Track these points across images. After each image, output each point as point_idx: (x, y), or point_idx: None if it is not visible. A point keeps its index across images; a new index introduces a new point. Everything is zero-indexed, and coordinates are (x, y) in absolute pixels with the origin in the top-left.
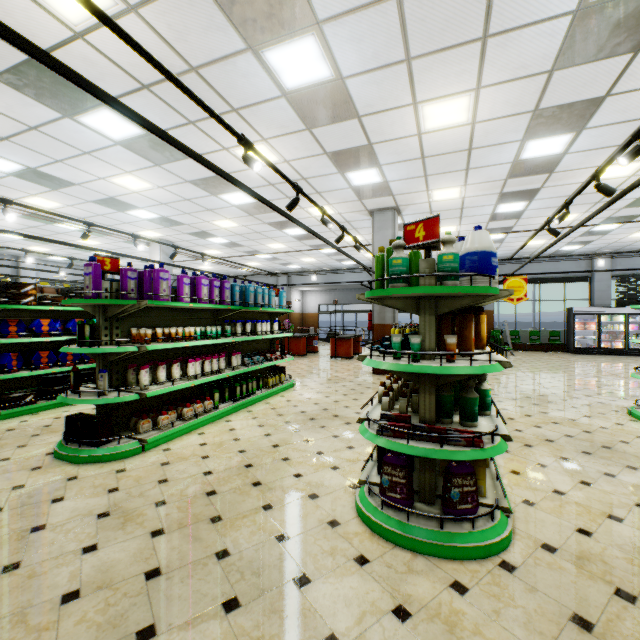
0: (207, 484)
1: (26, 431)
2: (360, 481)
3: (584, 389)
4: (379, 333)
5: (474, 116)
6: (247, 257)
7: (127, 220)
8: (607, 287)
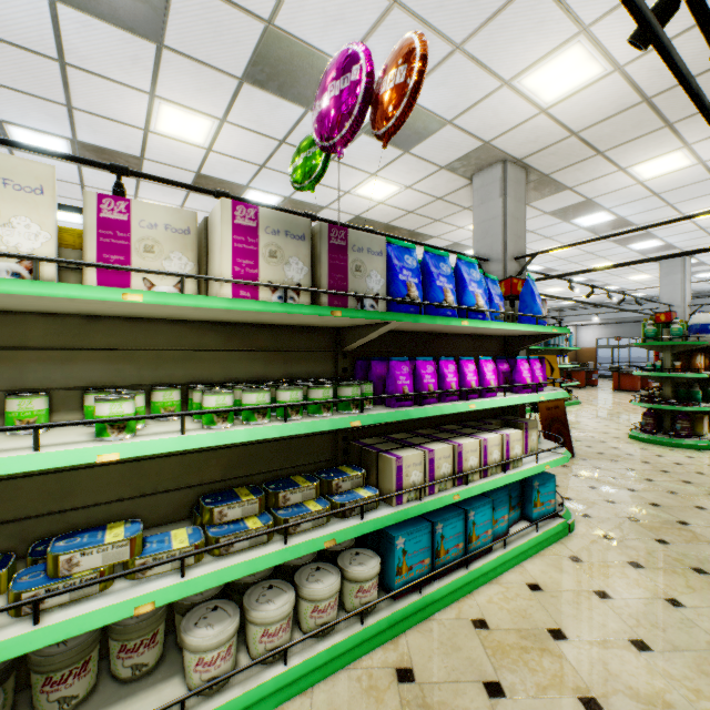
0: None
1: None
2: (631, 429)
3: None
4: None
5: None
6: None
7: None
8: None
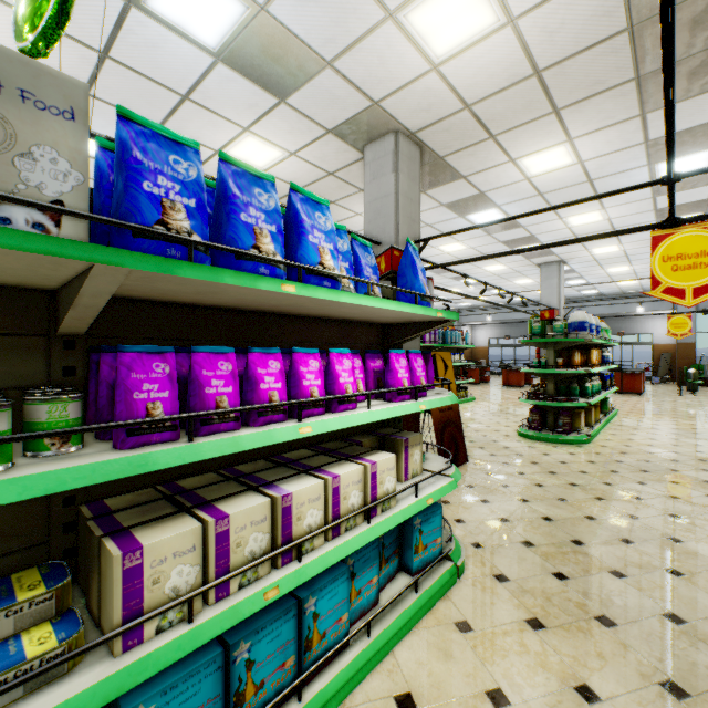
0: None
1: None
2: (519, 426)
3: None
4: None
5: (607, 217)
6: None
7: None
8: None
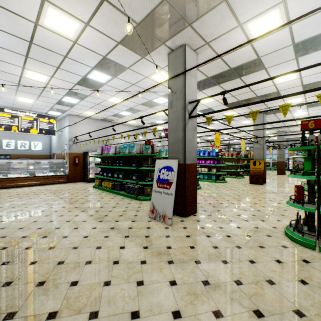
0: None
1: None
2: None
3: None
4: None
5: None
6: None
7: None
8: None
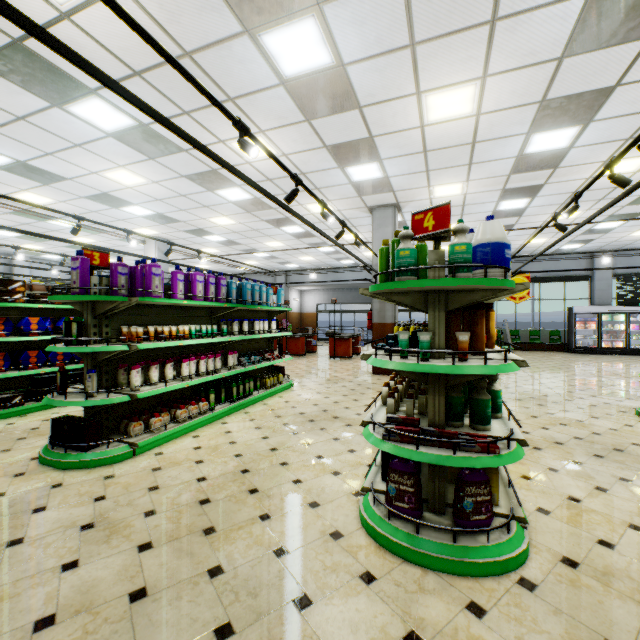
0: (200, 491)
1: (12, 434)
2: (364, 488)
3: (588, 389)
4: (379, 332)
5: (479, 107)
6: (245, 256)
7: (122, 217)
8: (607, 286)
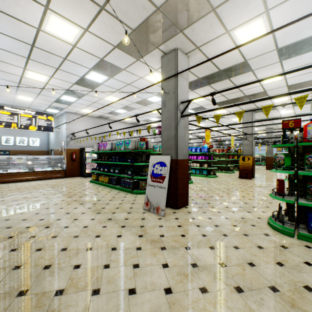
0: None
1: None
2: None
3: None
4: None
5: None
6: None
7: None
8: None
